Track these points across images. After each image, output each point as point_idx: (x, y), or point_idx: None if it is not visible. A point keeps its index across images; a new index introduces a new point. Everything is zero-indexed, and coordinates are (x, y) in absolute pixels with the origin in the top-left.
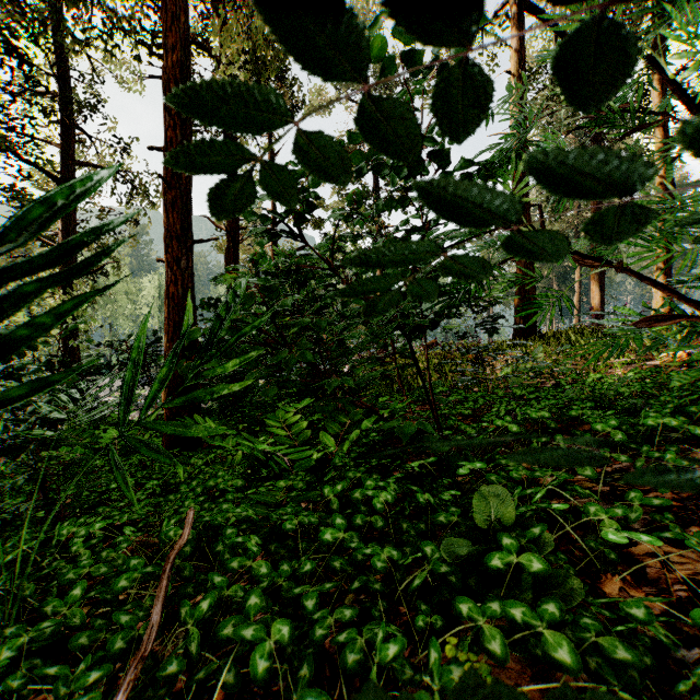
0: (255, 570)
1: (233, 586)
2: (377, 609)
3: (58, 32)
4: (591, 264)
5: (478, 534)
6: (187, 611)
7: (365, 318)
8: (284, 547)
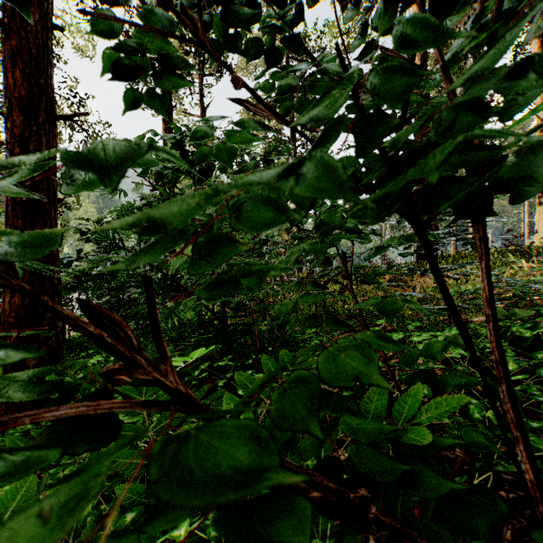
0: None
1: None
2: None
3: None
4: None
5: None
6: None
7: None
8: None
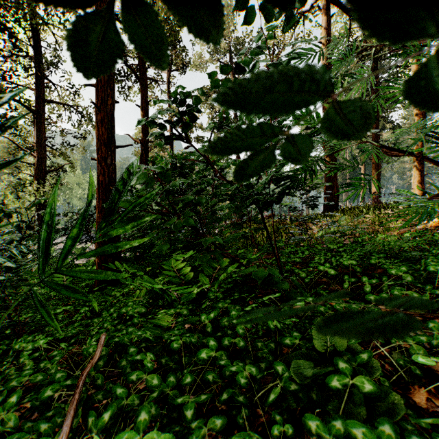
0: (149, 382)
1: (131, 396)
2: (241, 416)
3: (34, 17)
4: (395, 155)
5: (315, 354)
6: (93, 421)
7: (236, 181)
8: (172, 360)
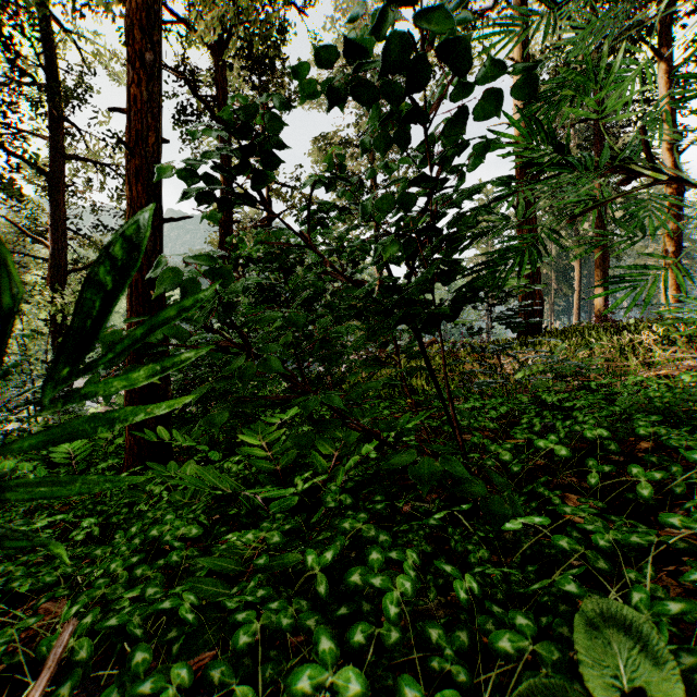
0: None
1: None
2: None
3: (47, 21)
4: None
5: (581, 689)
6: None
7: None
8: (237, 672)
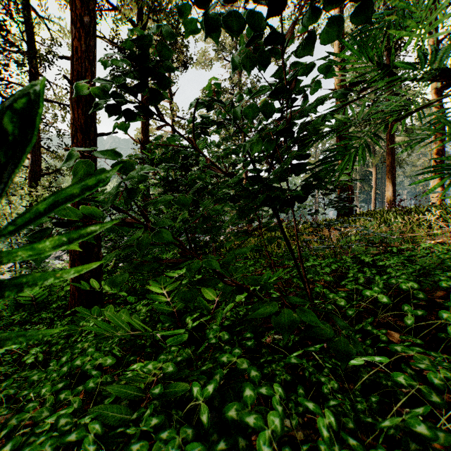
0: None
1: None
2: None
3: (28, 11)
4: None
5: None
6: None
7: None
8: None
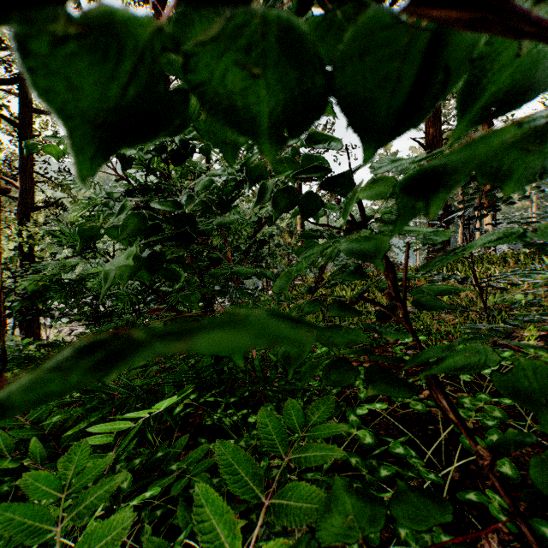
0: None
1: None
2: None
3: None
4: None
5: None
6: None
7: None
8: None
